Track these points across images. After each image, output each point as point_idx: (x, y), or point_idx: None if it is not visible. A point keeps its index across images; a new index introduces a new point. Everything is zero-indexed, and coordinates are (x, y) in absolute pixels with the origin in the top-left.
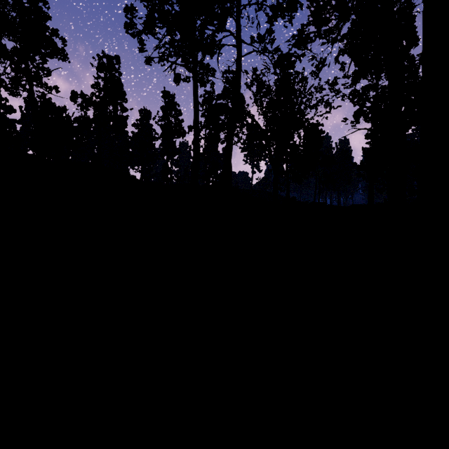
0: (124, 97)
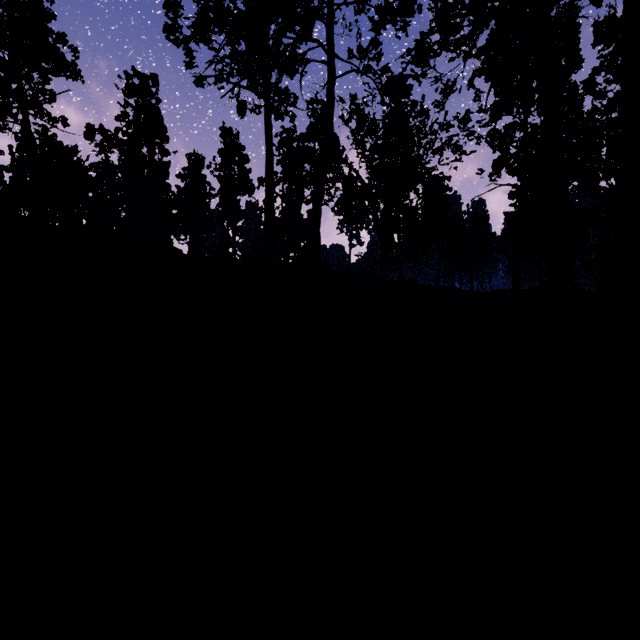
0: (164, 135)
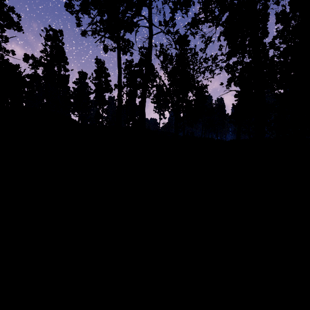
0: (66, 61)
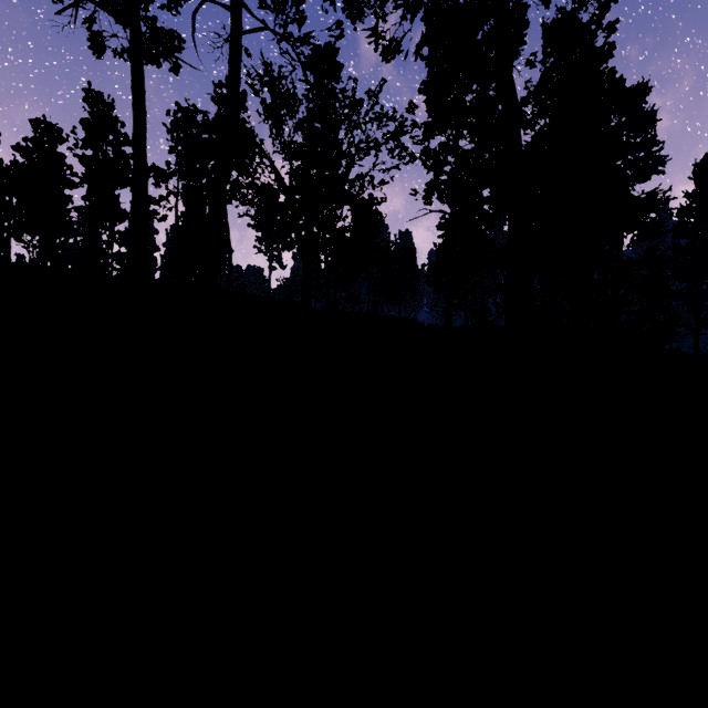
0: None
